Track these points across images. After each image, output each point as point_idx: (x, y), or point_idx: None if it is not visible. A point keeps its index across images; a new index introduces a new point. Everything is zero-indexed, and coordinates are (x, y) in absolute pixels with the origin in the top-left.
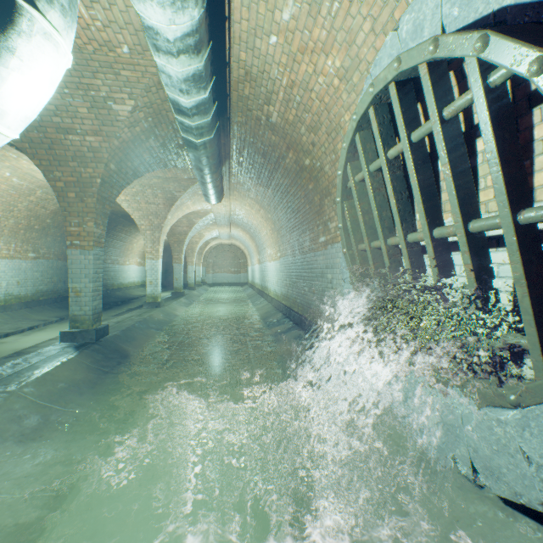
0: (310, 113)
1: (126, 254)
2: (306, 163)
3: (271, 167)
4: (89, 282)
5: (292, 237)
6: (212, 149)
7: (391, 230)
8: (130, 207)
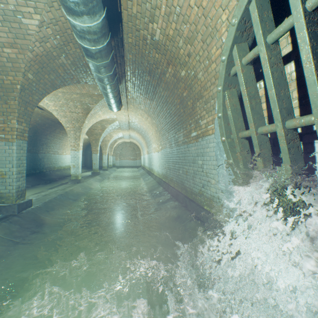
0: (188, 23)
1: (64, 148)
2: (182, 74)
3: (155, 83)
4: (12, 167)
5: (169, 134)
6: (107, 59)
7: (289, 111)
8: (58, 115)
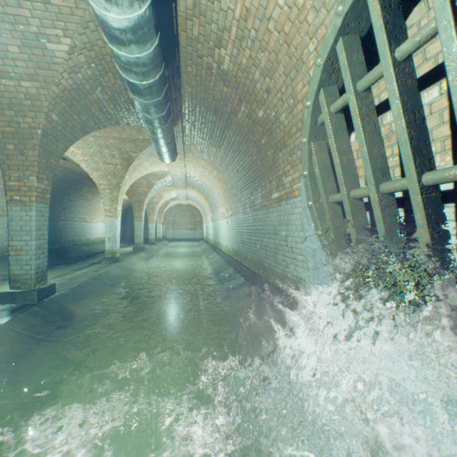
0: (266, 51)
1: (93, 213)
2: (259, 115)
3: (223, 125)
4: (31, 240)
5: (243, 195)
6: (159, 96)
7: (384, 172)
8: (88, 167)
